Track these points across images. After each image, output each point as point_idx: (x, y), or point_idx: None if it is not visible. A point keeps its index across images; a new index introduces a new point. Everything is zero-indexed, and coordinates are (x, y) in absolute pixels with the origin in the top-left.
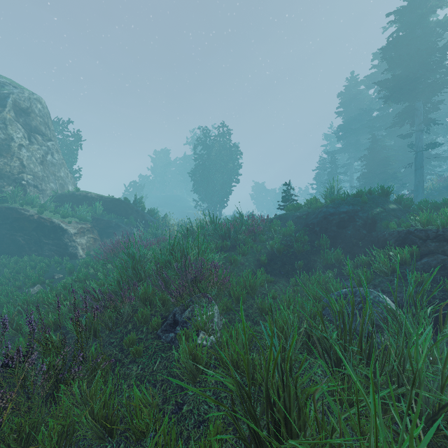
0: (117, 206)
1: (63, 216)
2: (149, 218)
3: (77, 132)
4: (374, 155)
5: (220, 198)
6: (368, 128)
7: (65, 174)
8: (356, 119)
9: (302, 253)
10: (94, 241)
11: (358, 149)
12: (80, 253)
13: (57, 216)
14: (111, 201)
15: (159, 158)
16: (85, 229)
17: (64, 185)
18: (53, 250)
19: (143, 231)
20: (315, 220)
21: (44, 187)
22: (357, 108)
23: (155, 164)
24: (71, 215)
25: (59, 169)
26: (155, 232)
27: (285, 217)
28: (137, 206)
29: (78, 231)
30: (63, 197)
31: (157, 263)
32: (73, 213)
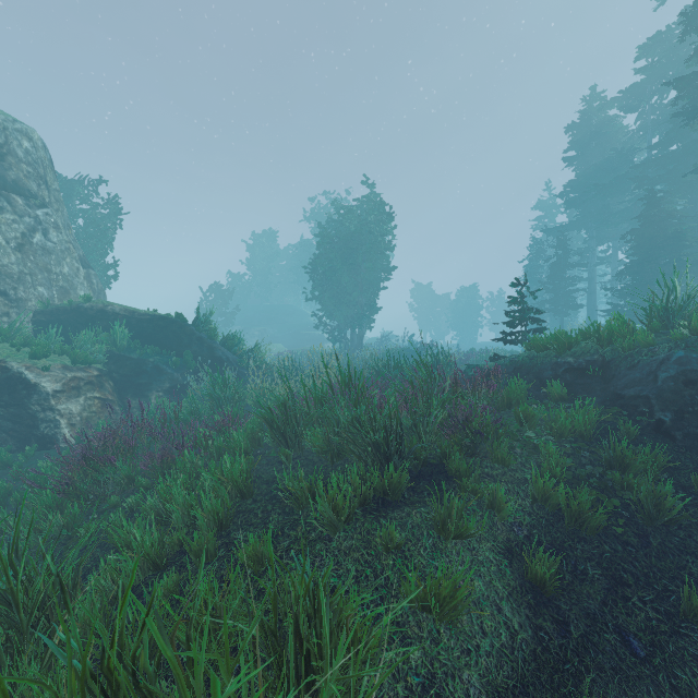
0: (161, 329)
1: (34, 355)
2: (223, 354)
3: (113, 199)
4: (651, 230)
5: (359, 311)
6: (634, 181)
7: (72, 270)
8: (603, 168)
9: (659, 521)
10: (101, 406)
11: (606, 222)
12: (63, 435)
13: (23, 355)
14: (151, 321)
15: (260, 245)
16: (81, 382)
17: (68, 289)
18: (6, 429)
19: (208, 380)
20: (649, 388)
21: (22, 294)
22: (603, 149)
23: (254, 254)
24: (57, 351)
25: (60, 259)
26: (216, 395)
27: (532, 367)
28: (200, 329)
29: (63, 386)
30: (59, 312)
31: (152, 560)
32: (63, 348)
